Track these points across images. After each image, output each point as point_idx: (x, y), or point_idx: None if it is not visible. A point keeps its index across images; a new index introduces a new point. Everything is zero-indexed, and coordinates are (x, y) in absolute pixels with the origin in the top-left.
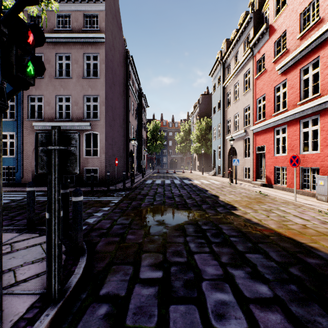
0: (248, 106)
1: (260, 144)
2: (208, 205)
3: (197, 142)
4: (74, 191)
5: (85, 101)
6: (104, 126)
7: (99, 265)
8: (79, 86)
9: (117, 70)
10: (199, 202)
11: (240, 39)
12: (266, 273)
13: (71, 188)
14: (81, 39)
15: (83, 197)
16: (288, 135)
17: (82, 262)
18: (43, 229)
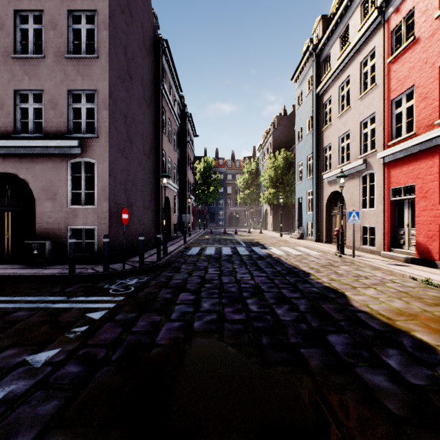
0: (370, 117)
1: (401, 183)
2: (343, 334)
3: (270, 186)
4: None
5: (70, 101)
6: (107, 149)
7: None
8: (59, 72)
9: (138, 56)
10: (312, 320)
11: (351, 4)
12: None
13: (35, 268)
14: None
15: (32, 297)
16: None
17: None
18: None
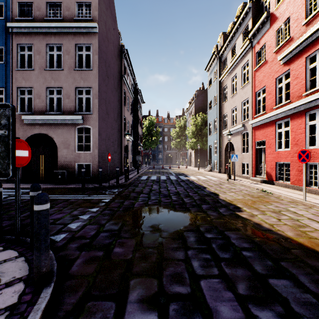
0: (246, 100)
1: (260, 139)
2: (208, 205)
3: (192, 137)
4: (36, 197)
5: (77, 94)
6: (97, 120)
7: (69, 300)
8: (71, 78)
9: (111, 63)
10: (198, 201)
11: (237, 31)
12: (307, 317)
13: (62, 185)
14: (73, 28)
15: (72, 195)
16: (291, 129)
17: (44, 298)
18: (11, 239)
